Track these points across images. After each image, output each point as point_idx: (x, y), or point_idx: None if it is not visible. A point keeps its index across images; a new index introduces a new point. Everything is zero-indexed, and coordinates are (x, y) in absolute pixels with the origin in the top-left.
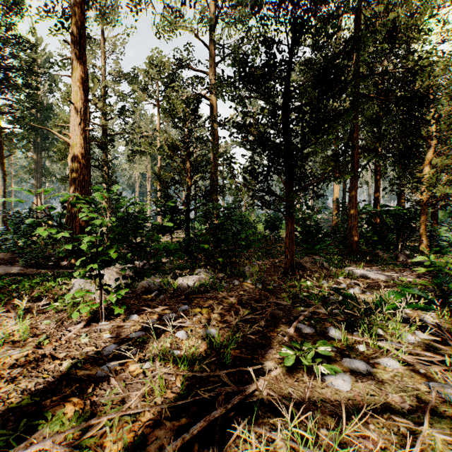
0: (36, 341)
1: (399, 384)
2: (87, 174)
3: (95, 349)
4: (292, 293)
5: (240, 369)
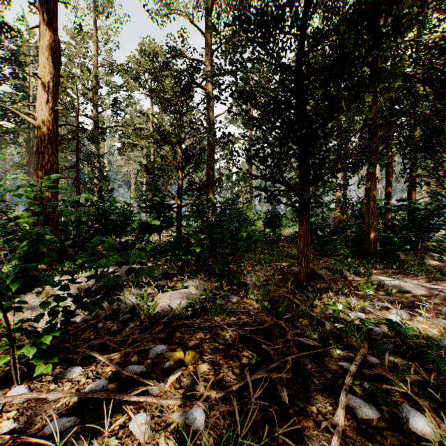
0: None
1: None
2: (56, 162)
3: None
4: (316, 320)
5: None
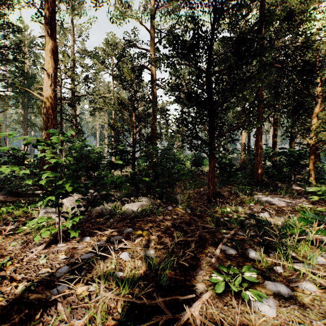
0: (1, 262)
1: (319, 309)
2: (56, 124)
3: (50, 270)
4: (215, 217)
5: (175, 297)
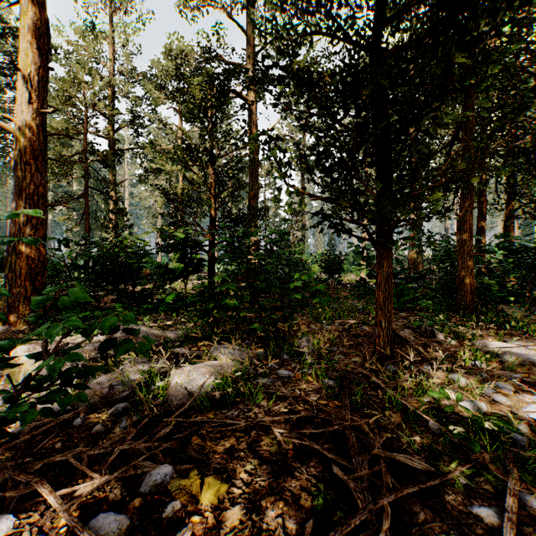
0: None
1: None
2: (43, 184)
3: None
4: (413, 415)
5: None
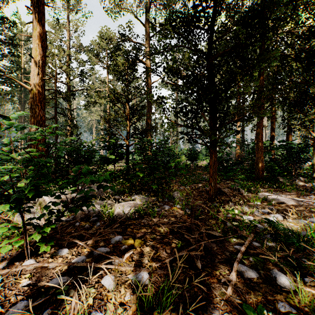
0: None
1: None
2: (44, 115)
3: (0, 308)
4: (220, 220)
5: None
